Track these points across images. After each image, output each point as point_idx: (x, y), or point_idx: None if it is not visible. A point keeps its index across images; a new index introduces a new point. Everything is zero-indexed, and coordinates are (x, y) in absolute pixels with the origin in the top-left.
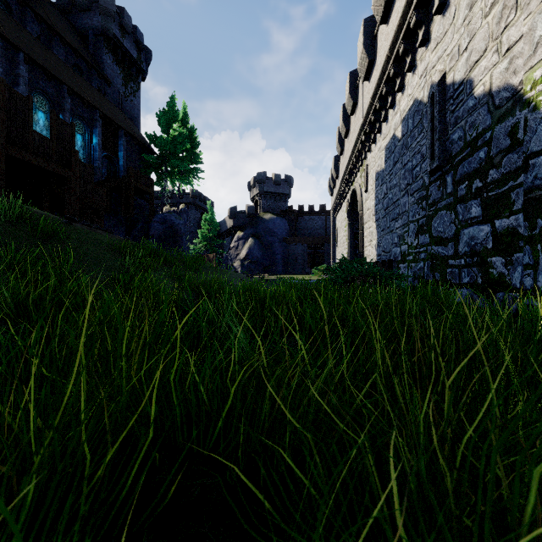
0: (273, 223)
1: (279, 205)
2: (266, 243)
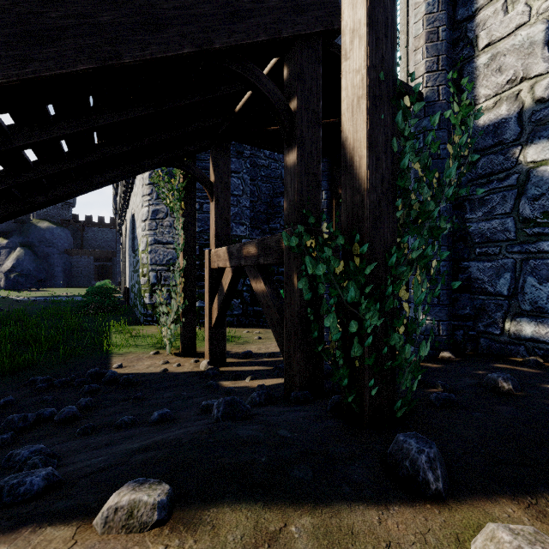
0: (52, 233)
1: (61, 213)
2: (42, 254)
